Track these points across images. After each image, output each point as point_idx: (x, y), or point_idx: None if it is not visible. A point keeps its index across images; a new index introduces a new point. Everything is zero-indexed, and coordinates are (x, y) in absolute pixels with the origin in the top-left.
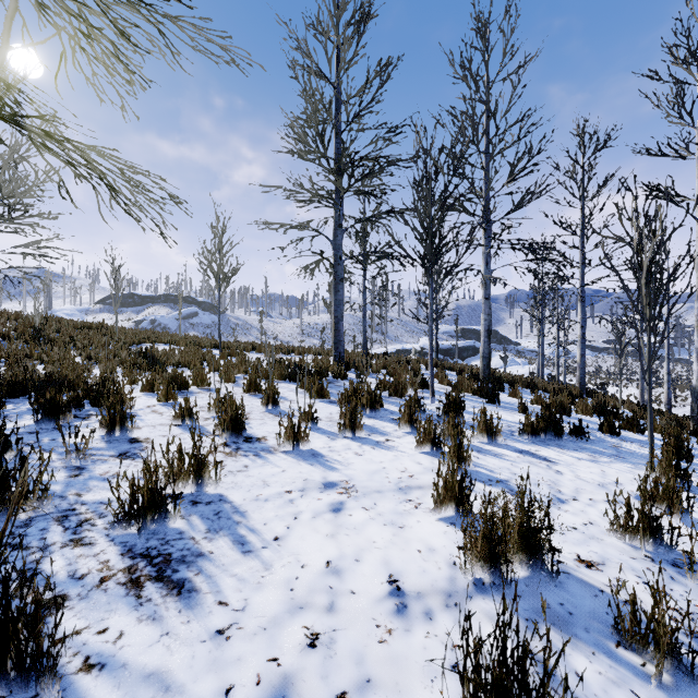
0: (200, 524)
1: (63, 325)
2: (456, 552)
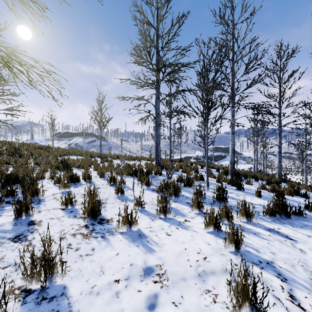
0: None
1: (29, 147)
2: None
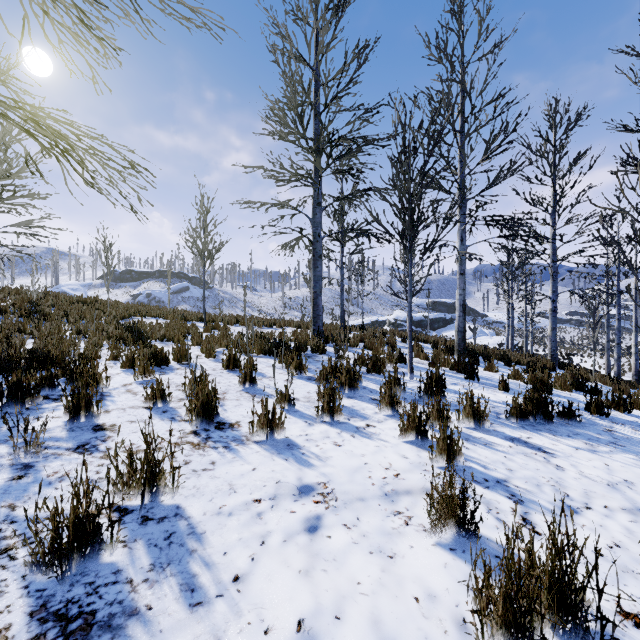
0: (144, 555)
1: (59, 300)
2: (463, 600)
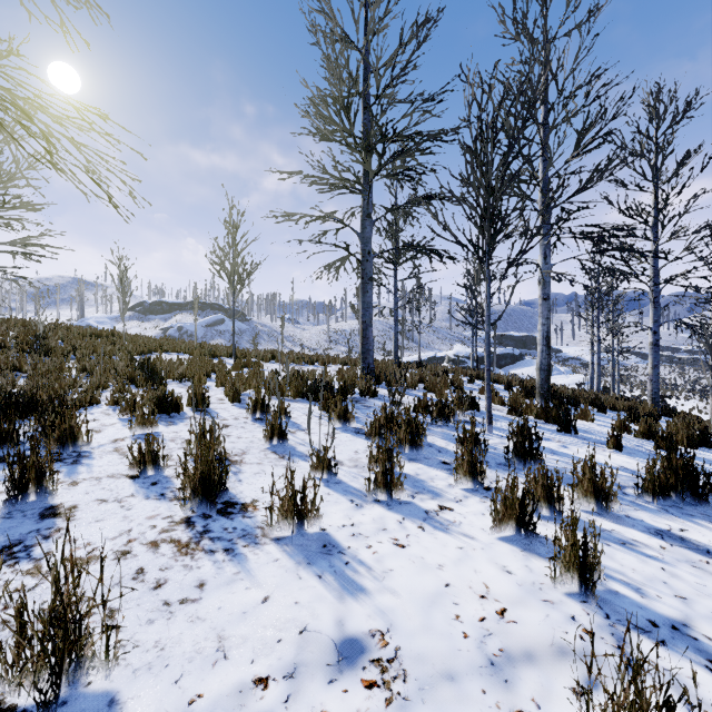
0: None
1: (69, 333)
2: None
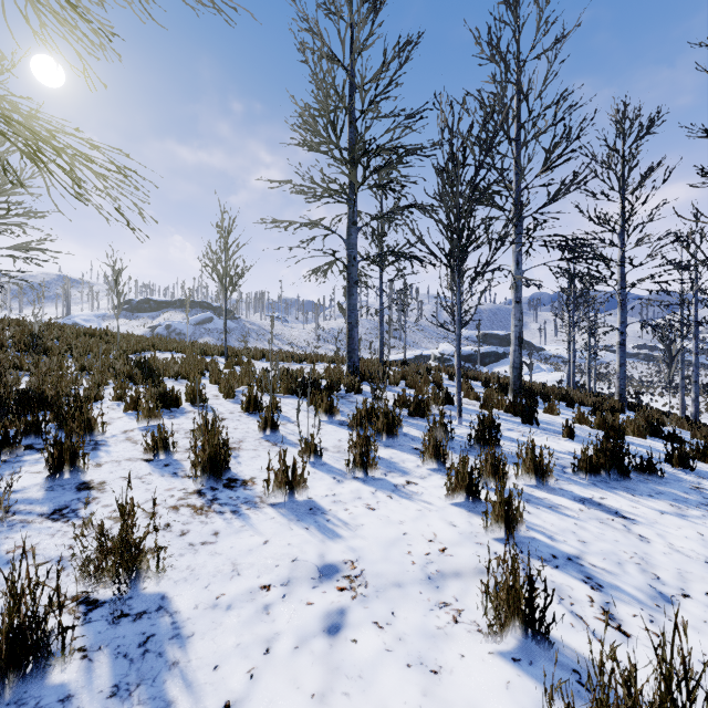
0: (107, 671)
1: (64, 332)
2: None
